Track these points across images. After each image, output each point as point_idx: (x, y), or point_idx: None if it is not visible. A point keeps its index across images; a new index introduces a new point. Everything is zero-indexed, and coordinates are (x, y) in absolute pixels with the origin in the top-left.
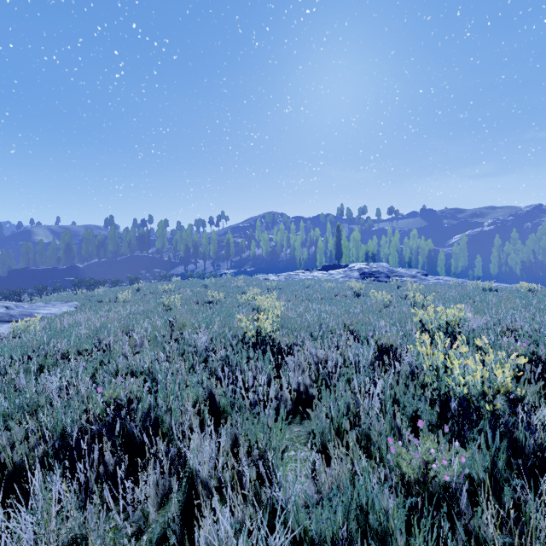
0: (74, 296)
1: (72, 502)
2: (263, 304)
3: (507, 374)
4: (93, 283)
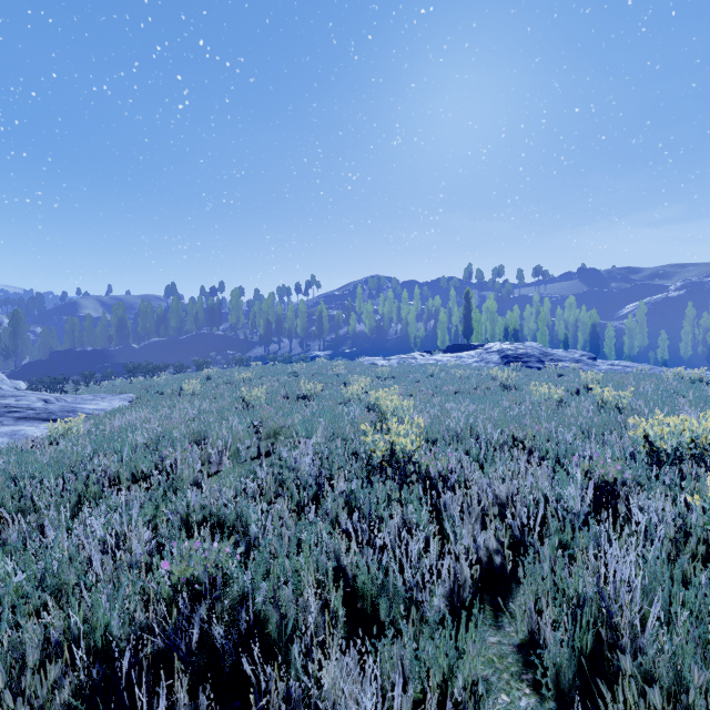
0: (128, 386)
1: None
2: (384, 404)
3: None
4: (151, 369)
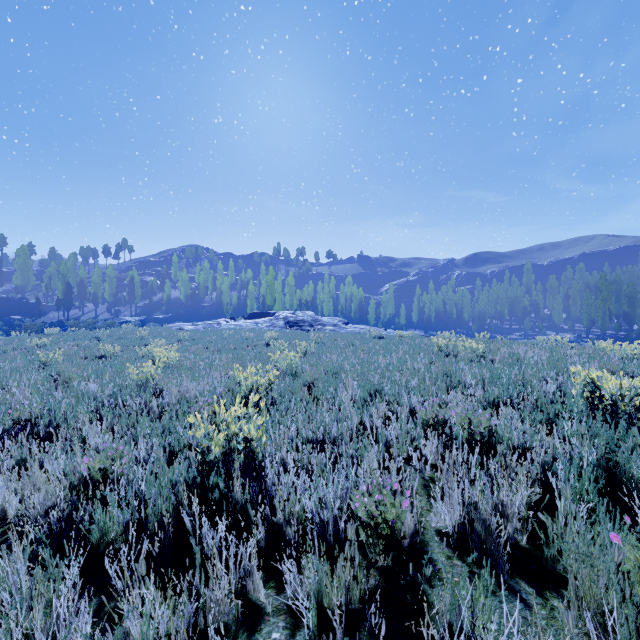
0: None
1: (15, 448)
2: (158, 355)
3: (261, 378)
4: None
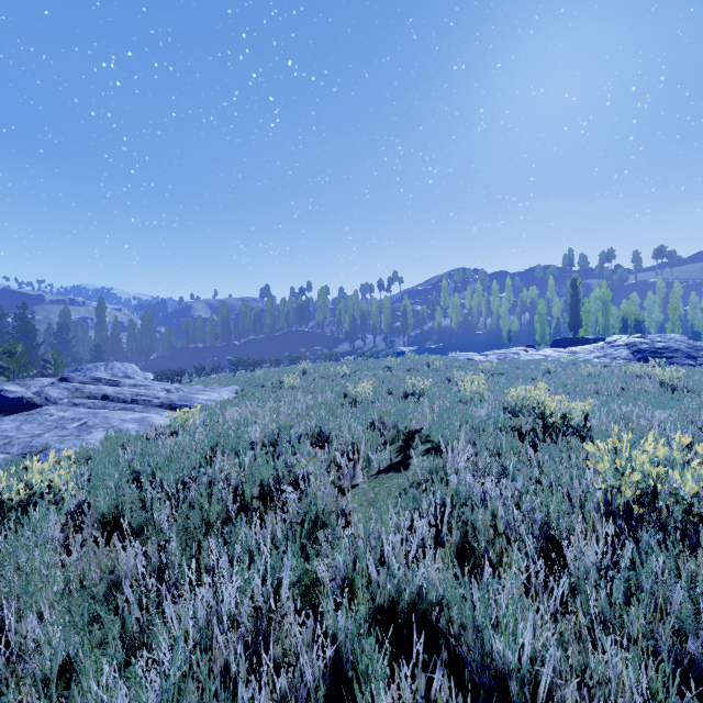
0: (233, 378)
1: None
2: (549, 407)
3: None
4: (252, 363)
